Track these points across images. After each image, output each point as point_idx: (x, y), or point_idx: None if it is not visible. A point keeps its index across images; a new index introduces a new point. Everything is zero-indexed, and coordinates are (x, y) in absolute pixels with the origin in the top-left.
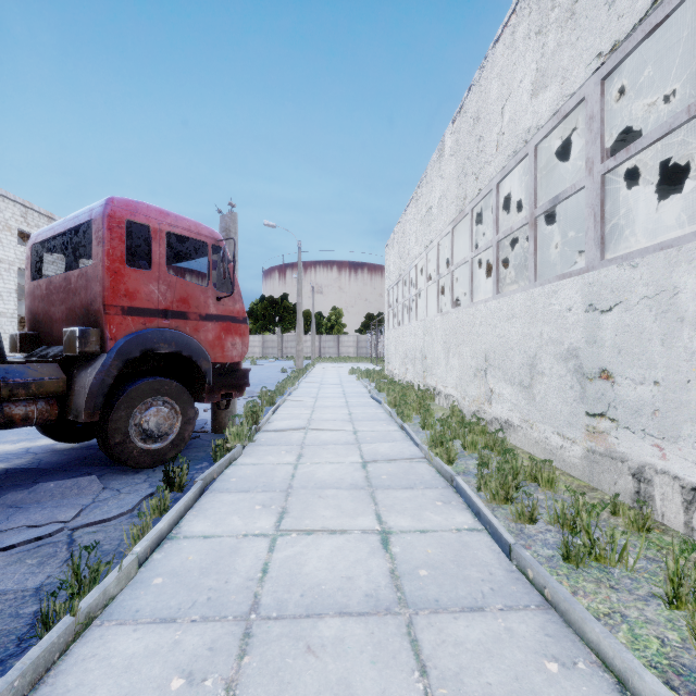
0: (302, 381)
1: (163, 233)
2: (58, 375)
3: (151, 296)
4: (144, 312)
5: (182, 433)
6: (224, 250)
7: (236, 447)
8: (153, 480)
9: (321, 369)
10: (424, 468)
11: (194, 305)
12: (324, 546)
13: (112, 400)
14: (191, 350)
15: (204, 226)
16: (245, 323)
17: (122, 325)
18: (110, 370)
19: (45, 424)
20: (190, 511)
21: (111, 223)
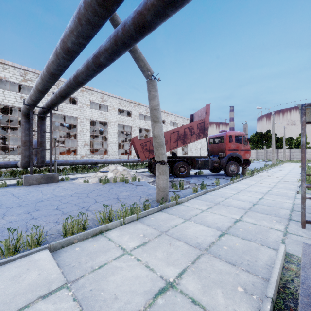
0: (272, 168)
1: (234, 136)
2: (218, 160)
3: (232, 147)
4: (231, 150)
5: (237, 171)
6: (245, 137)
7: (248, 176)
8: (233, 178)
9: (286, 165)
10: (296, 183)
11: (239, 148)
12: (263, 184)
13: (226, 164)
14: (239, 156)
15: (241, 132)
16: (250, 150)
17: (228, 152)
18: (226, 159)
19: (211, 169)
20: (241, 180)
21: (226, 136)
